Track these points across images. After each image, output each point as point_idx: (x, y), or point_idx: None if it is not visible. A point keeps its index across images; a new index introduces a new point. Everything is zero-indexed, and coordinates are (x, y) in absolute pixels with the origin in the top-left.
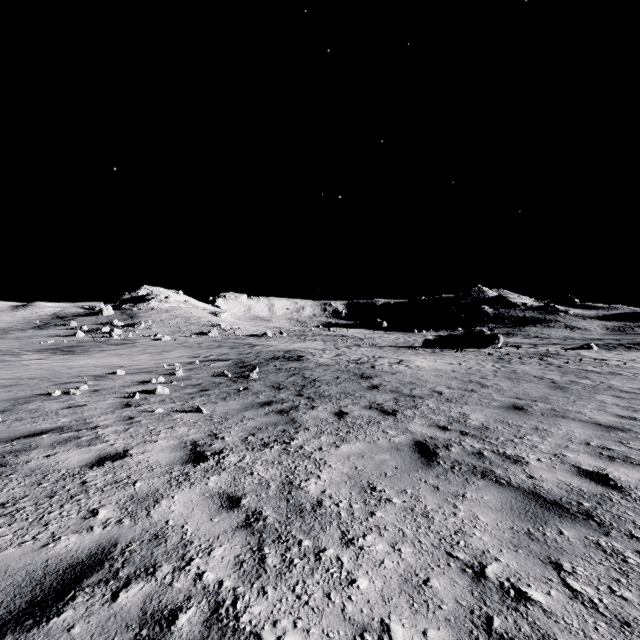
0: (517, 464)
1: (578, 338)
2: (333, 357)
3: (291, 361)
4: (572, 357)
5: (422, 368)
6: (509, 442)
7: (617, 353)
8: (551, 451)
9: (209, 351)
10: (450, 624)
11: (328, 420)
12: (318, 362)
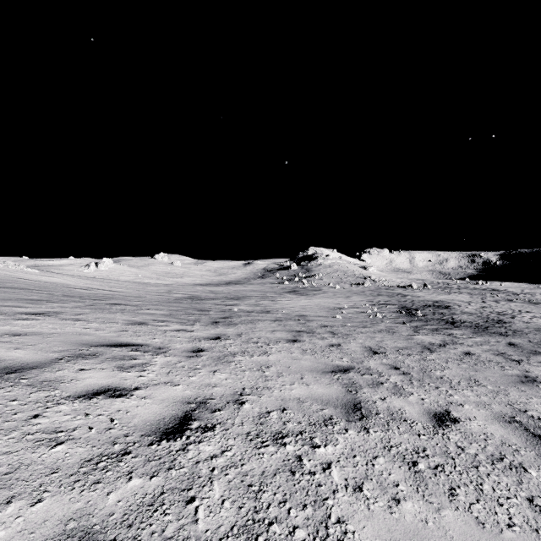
0: None
1: None
2: (477, 308)
3: (440, 308)
4: None
5: None
6: None
7: None
8: None
9: (375, 298)
10: (489, 353)
11: (467, 333)
12: (463, 311)
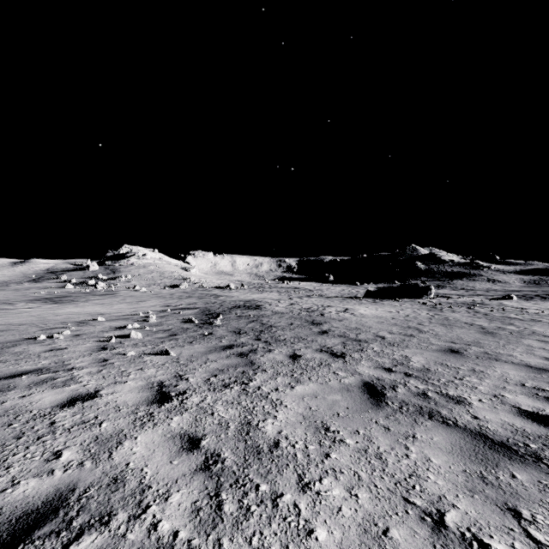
0: (461, 405)
1: (499, 290)
2: (287, 306)
3: (250, 309)
4: (496, 306)
5: (365, 315)
6: (450, 383)
7: (534, 303)
8: (490, 392)
9: (180, 301)
10: None
11: (283, 362)
12: (274, 310)
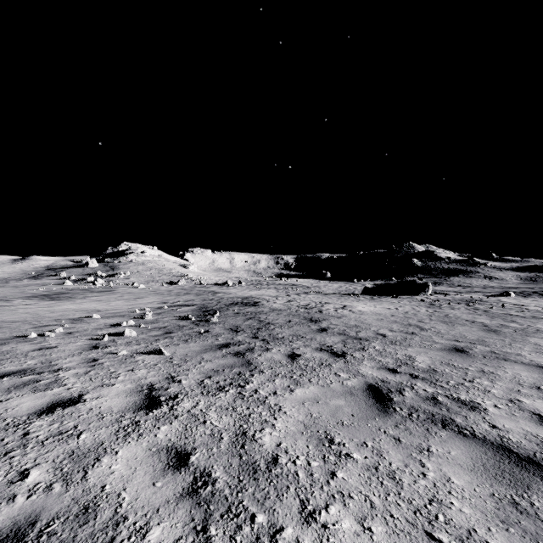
0: (475, 411)
1: (496, 287)
2: (285, 303)
3: (248, 306)
4: (494, 303)
5: (364, 312)
6: (460, 386)
7: (533, 299)
8: (505, 396)
9: (177, 297)
10: None
11: (282, 362)
12: (272, 307)
